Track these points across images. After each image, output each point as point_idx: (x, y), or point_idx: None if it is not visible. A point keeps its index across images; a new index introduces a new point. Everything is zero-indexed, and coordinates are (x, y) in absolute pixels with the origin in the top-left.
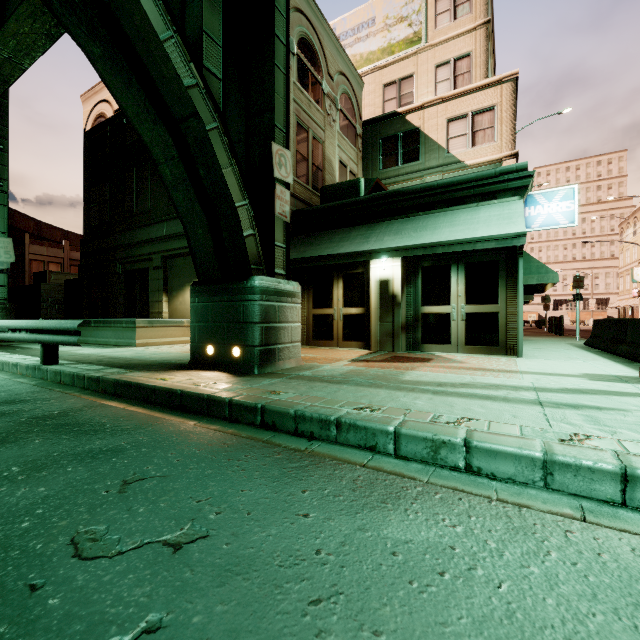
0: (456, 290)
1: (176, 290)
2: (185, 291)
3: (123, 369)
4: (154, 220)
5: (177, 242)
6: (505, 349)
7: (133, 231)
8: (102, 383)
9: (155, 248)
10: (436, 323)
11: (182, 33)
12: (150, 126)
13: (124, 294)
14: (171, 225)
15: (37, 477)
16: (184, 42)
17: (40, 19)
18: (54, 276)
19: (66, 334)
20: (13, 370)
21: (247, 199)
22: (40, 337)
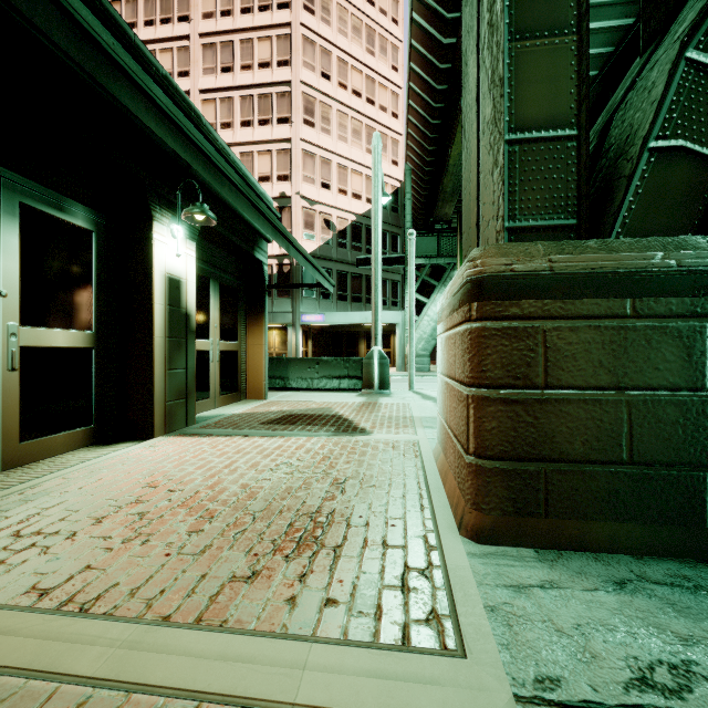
0: (214, 318)
1: None
2: None
3: None
4: None
5: None
6: (241, 394)
7: None
8: None
9: None
10: (199, 367)
11: None
12: None
13: None
14: None
15: None
16: None
17: None
18: None
19: None
20: None
21: None
22: None
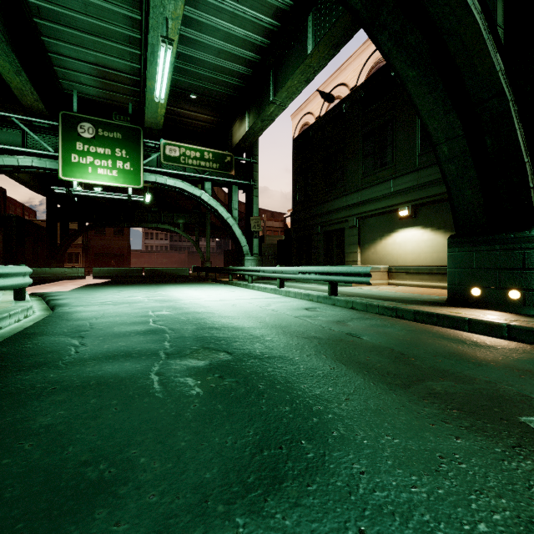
0: None
1: (368, 243)
2: (376, 244)
3: (396, 302)
4: (349, 191)
5: (371, 205)
6: None
7: (331, 202)
8: (399, 311)
9: (350, 212)
10: None
11: (495, 31)
12: (440, 117)
13: (323, 248)
14: (365, 193)
15: (531, 373)
16: (495, 38)
17: (306, 72)
18: (267, 238)
19: (355, 276)
20: (305, 298)
21: (528, 156)
22: (331, 277)
